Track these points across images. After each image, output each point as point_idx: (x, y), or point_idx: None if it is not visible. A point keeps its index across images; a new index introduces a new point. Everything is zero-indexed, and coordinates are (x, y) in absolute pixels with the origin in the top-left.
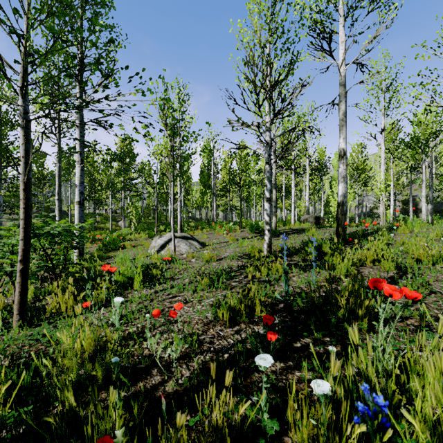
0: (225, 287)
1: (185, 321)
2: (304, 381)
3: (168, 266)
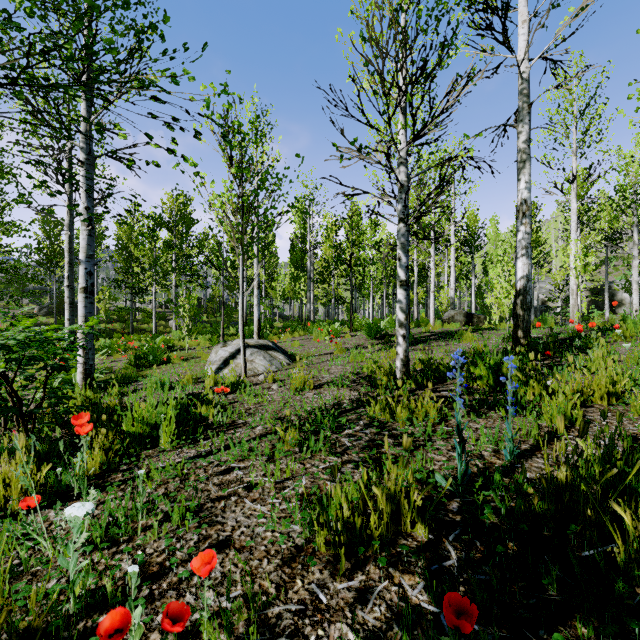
0: (329, 451)
1: (241, 546)
2: None
3: (231, 398)
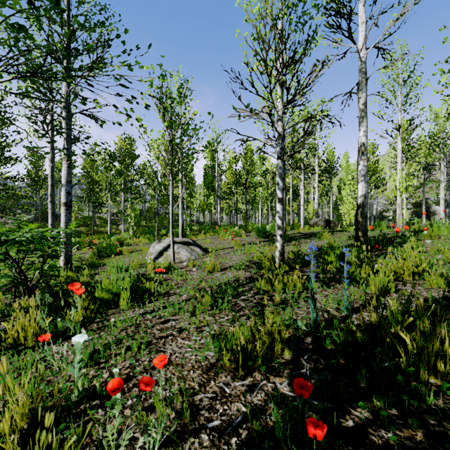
0: (231, 309)
1: (176, 364)
2: None
3: (165, 277)
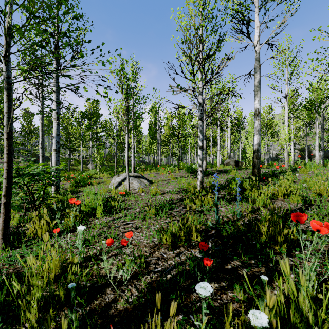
0: (167, 216)
1: (135, 244)
2: (237, 302)
3: (123, 199)
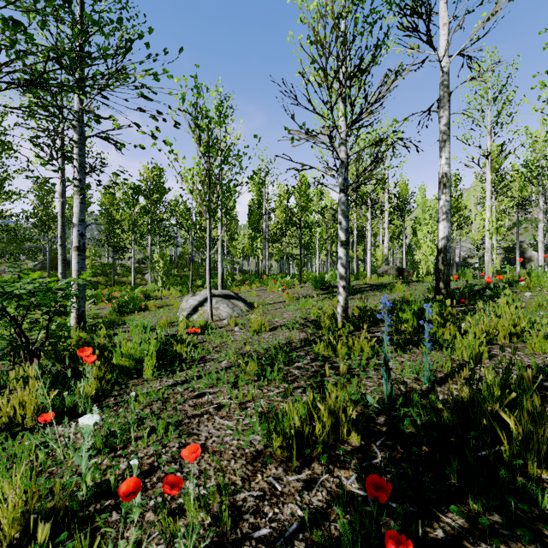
0: (282, 379)
1: (213, 451)
2: None
3: (200, 339)
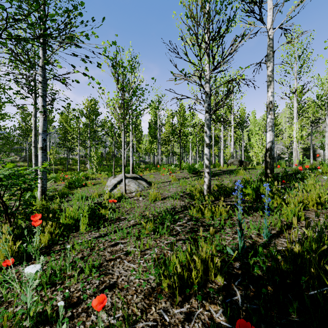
0: (169, 234)
1: (122, 287)
2: None
3: (117, 205)
